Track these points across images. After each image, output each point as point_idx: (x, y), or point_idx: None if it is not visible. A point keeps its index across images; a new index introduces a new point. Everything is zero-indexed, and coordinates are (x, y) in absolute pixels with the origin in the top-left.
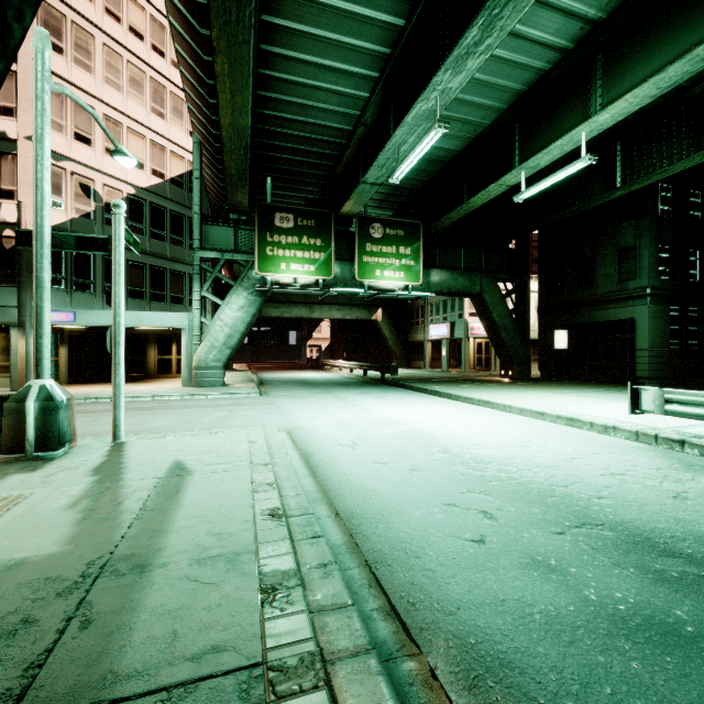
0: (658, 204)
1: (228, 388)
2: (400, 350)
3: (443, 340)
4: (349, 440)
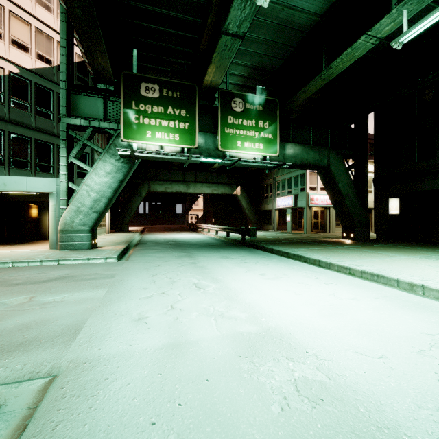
0: None
1: (90, 252)
2: (254, 217)
3: (288, 209)
4: None
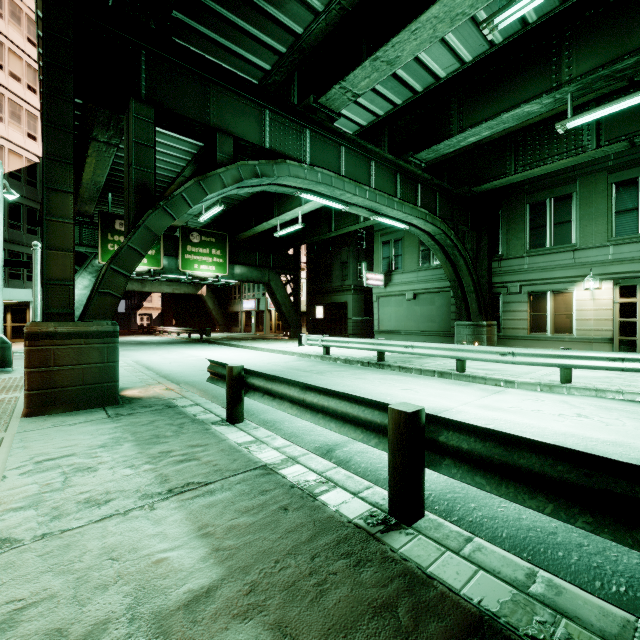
0: (358, 240)
1: None
2: (222, 318)
3: (253, 311)
4: (168, 362)
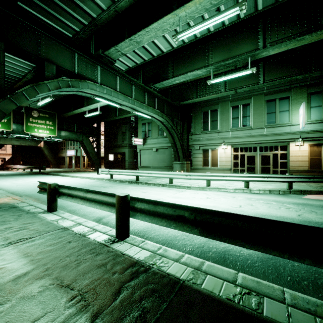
0: (130, 121)
1: None
2: (54, 160)
3: (73, 156)
4: (15, 185)
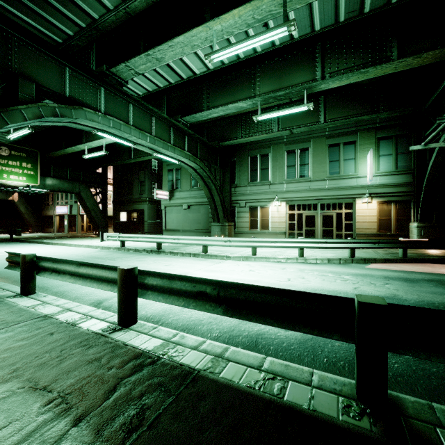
0: (152, 166)
1: None
2: (35, 221)
3: (66, 215)
4: None
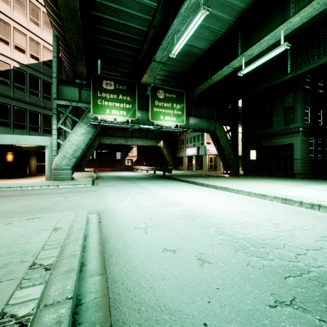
0: (304, 84)
1: (73, 181)
2: (172, 161)
3: (193, 156)
4: (142, 221)
